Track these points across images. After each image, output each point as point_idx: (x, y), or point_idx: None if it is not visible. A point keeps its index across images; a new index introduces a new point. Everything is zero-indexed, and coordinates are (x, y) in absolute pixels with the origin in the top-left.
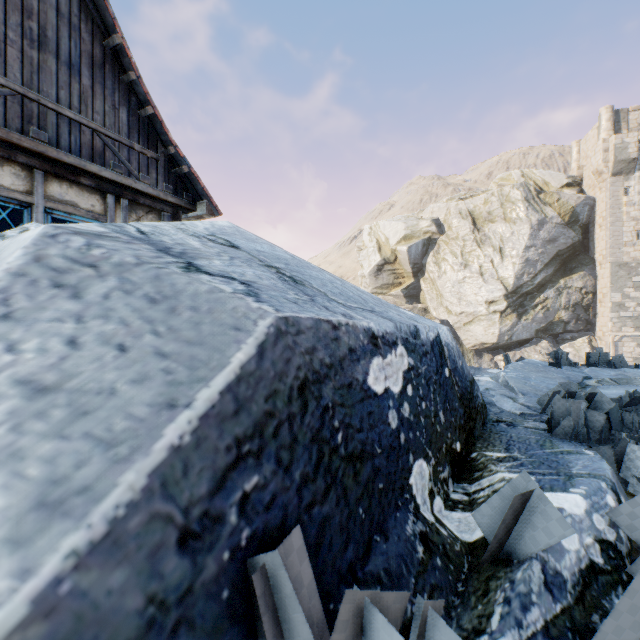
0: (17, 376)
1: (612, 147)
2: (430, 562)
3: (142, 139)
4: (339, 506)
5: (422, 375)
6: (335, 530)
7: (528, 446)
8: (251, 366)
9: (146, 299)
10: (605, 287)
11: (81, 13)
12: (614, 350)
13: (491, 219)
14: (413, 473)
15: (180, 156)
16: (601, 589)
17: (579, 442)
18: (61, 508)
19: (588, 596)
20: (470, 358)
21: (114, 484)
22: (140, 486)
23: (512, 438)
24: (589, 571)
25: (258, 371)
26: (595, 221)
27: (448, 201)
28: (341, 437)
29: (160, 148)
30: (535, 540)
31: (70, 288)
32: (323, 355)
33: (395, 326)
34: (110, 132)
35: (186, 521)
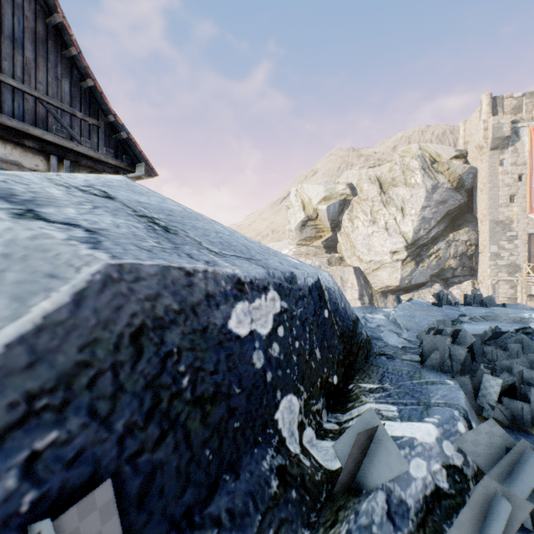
0: None
1: (490, 127)
2: (284, 496)
3: (84, 108)
4: (178, 451)
5: (297, 317)
6: (170, 476)
7: (399, 377)
8: (61, 315)
9: None
10: (485, 240)
11: None
12: (492, 291)
13: (394, 184)
14: (280, 408)
15: (119, 124)
16: (443, 513)
17: (444, 373)
18: None
19: (430, 522)
20: (377, 298)
21: None
22: None
23: (388, 370)
24: (434, 497)
25: (72, 320)
26: (477, 187)
27: (360, 169)
28: (188, 381)
29: (101, 116)
30: (379, 473)
31: None
32: (170, 301)
33: (267, 272)
34: (53, 100)
35: None
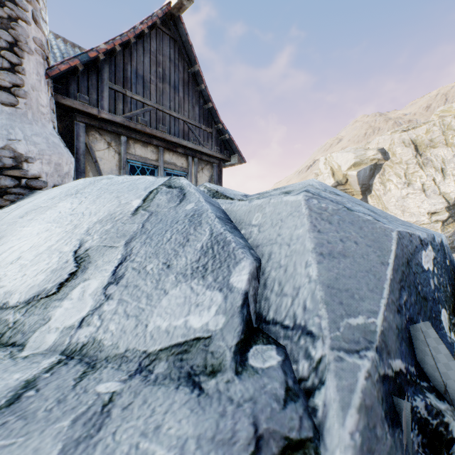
0: (336, 252)
1: None
2: None
3: (205, 122)
4: (424, 318)
5: (438, 262)
6: None
7: None
8: (396, 252)
9: (350, 224)
10: None
11: (179, 57)
12: None
13: (433, 145)
14: (441, 315)
15: (224, 129)
16: None
17: None
18: (374, 292)
19: None
20: None
21: (383, 287)
22: (388, 289)
23: None
24: None
25: (397, 254)
26: None
27: (392, 133)
28: (419, 287)
29: (213, 126)
30: None
31: (326, 220)
32: (409, 248)
33: (426, 234)
34: (191, 121)
35: (396, 305)
